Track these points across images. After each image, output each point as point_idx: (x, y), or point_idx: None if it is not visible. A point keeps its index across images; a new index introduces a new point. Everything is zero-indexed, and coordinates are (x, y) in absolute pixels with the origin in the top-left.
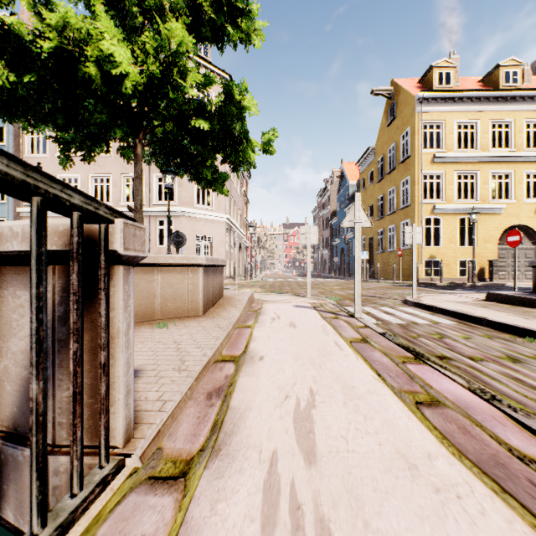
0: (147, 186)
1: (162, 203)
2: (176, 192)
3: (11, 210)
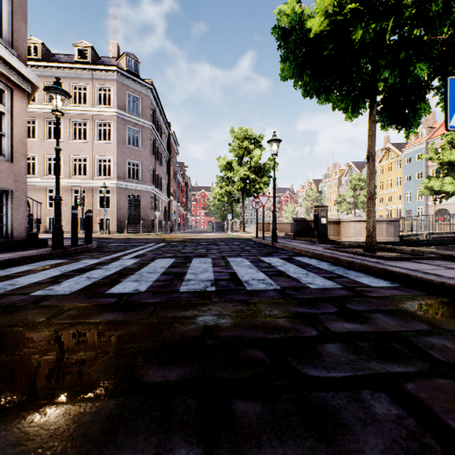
0: None
1: None
2: None
3: (424, 203)
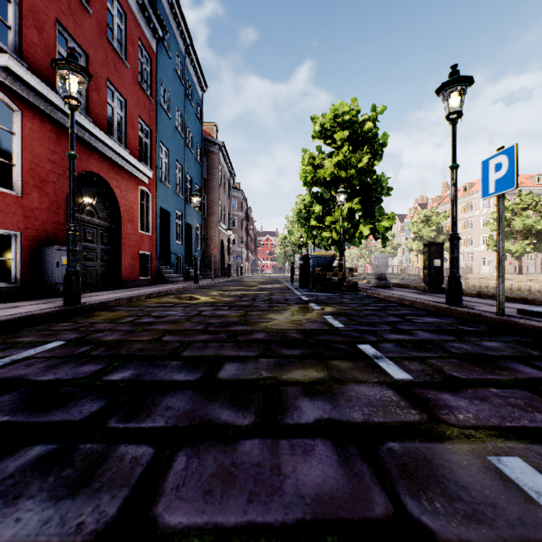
0: (465, 241)
1: (469, 247)
2: (473, 242)
3: None
